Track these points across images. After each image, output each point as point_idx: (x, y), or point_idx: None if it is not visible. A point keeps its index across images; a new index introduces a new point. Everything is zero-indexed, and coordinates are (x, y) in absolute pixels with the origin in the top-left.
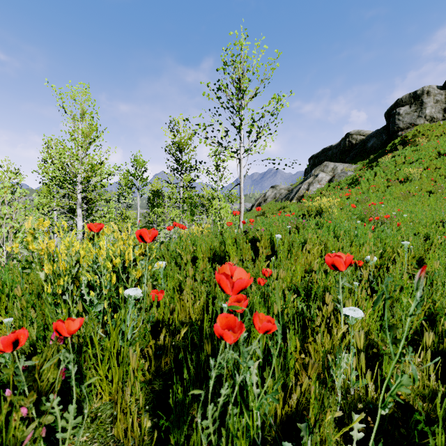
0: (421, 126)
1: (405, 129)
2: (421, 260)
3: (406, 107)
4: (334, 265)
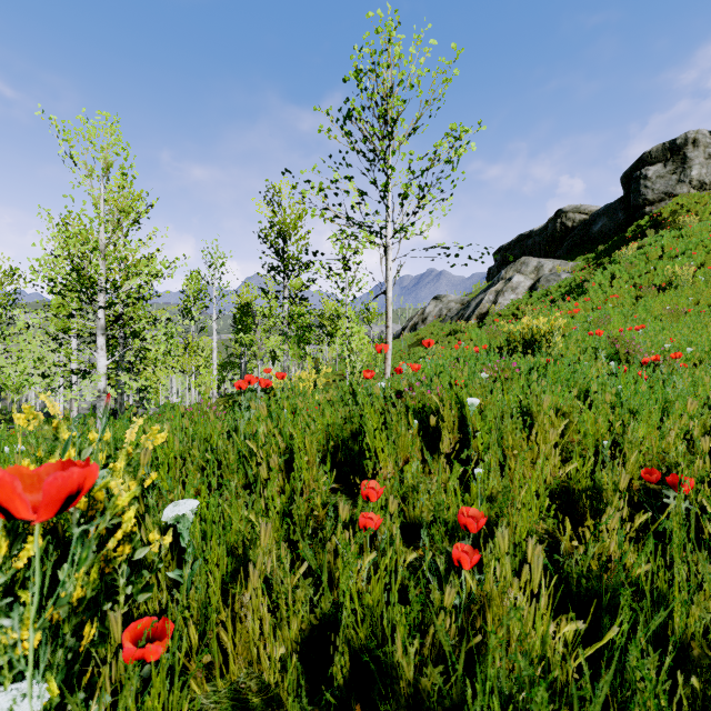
0: (685, 197)
1: (656, 202)
2: None
3: (658, 166)
4: None
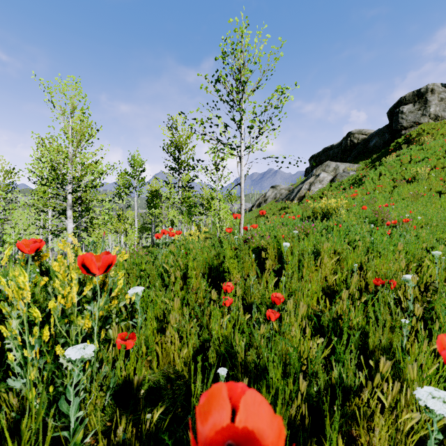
0: (426, 125)
1: (408, 128)
2: None
3: (410, 105)
4: None
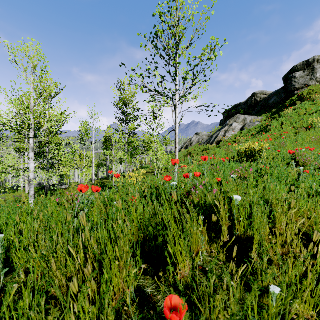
0: (314, 86)
1: (300, 89)
2: None
3: (301, 72)
4: None
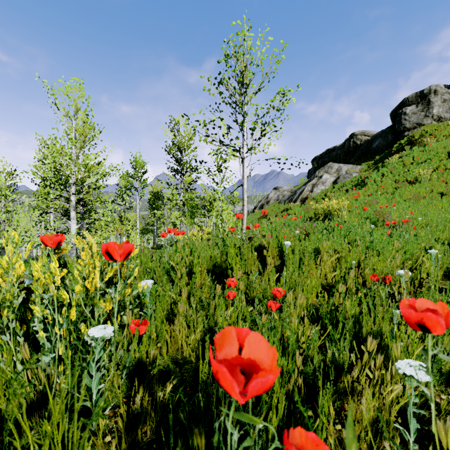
0: (429, 126)
1: (411, 129)
2: (449, 271)
3: (413, 107)
4: (425, 325)
